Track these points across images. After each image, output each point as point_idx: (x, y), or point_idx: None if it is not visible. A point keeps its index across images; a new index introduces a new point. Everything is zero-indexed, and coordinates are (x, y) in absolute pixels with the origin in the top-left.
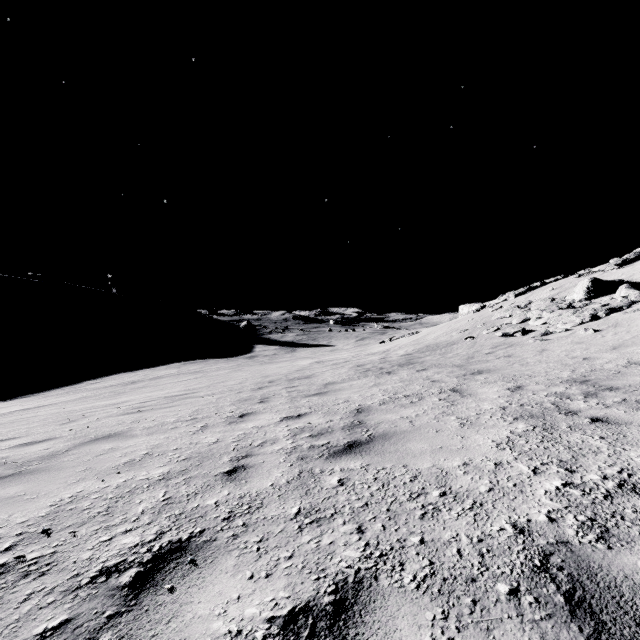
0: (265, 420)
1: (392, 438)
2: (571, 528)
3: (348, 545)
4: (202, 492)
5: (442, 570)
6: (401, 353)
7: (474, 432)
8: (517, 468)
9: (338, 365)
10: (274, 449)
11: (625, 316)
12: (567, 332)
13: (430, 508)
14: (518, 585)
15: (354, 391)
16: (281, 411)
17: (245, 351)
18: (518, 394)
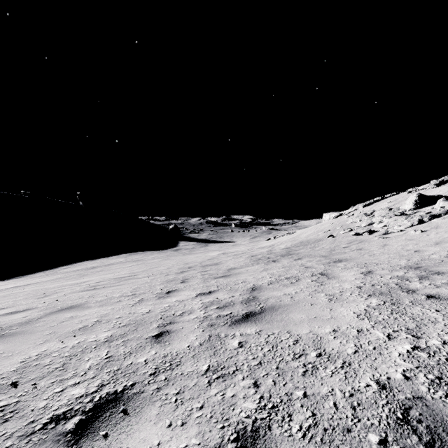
0: (185, 296)
1: (278, 310)
2: (423, 385)
3: (247, 397)
4: (135, 352)
5: (322, 421)
6: (282, 247)
7: (339, 305)
8: (375, 334)
9: (238, 255)
10: (191, 318)
11: (443, 220)
12: (401, 232)
13: (310, 366)
14: (386, 436)
15: (249, 274)
16: (196, 289)
17: (172, 246)
18: (369, 277)
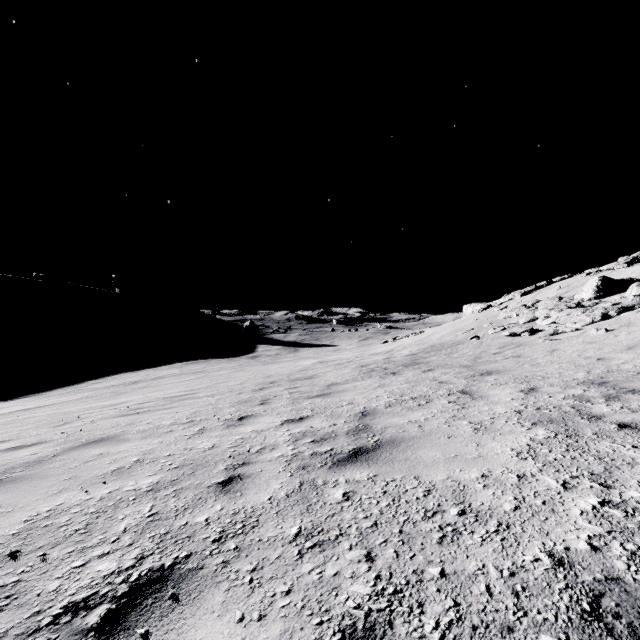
0: (265, 423)
1: (401, 445)
2: (620, 560)
3: (356, 577)
4: (192, 506)
5: (470, 614)
6: (405, 353)
7: (490, 439)
8: (544, 482)
9: (341, 365)
10: (273, 456)
11: (638, 315)
12: (577, 332)
13: (449, 530)
14: (567, 638)
15: (358, 392)
16: (282, 414)
17: (248, 351)
18: (533, 396)
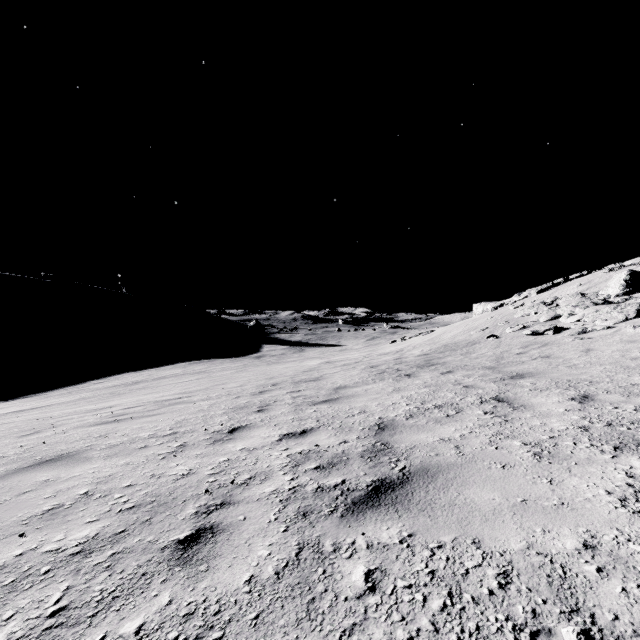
0: (260, 438)
1: (438, 477)
2: None
3: None
4: (126, 594)
5: None
6: (417, 353)
7: (564, 471)
8: None
9: (349, 366)
10: (264, 492)
11: None
12: (610, 330)
13: None
14: None
15: (371, 398)
16: (281, 425)
17: (253, 351)
18: (592, 407)
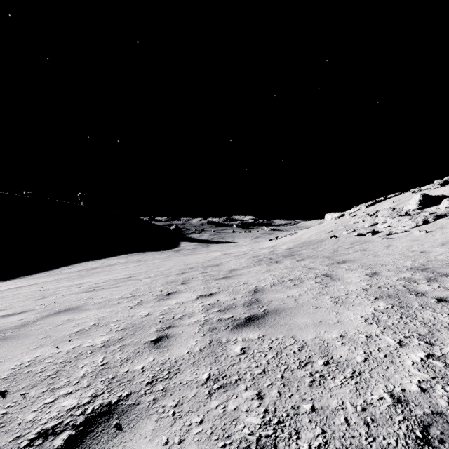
0: (185, 298)
1: (282, 313)
2: (442, 399)
3: (250, 411)
4: (132, 358)
5: (334, 439)
6: (284, 248)
7: (345, 309)
8: (385, 340)
9: (239, 256)
10: (191, 321)
11: (448, 221)
12: (406, 232)
13: (317, 376)
14: None
15: (251, 275)
16: (197, 291)
17: (173, 246)
18: (375, 279)
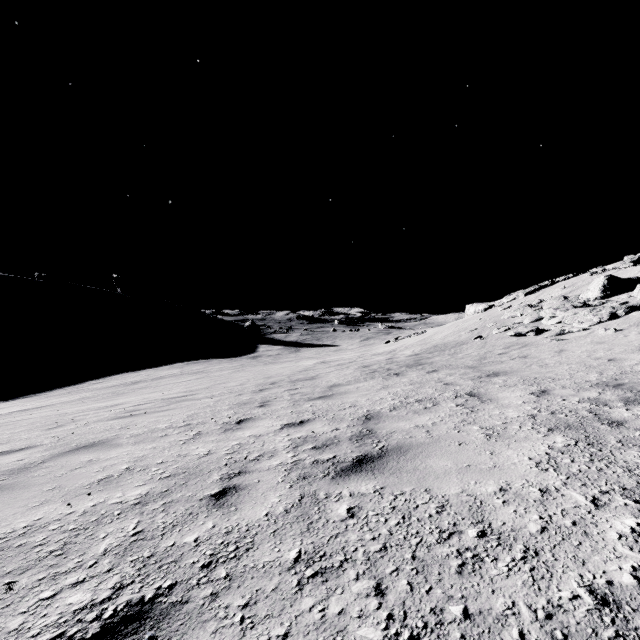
0: (264, 427)
1: (408, 452)
2: None
3: (364, 617)
4: (182, 523)
5: None
6: (408, 353)
7: (504, 446)
8: (570, 498)
9: (343, 366)
10: (272, 464)
11: None
12: (585, 331)
13: (468, 556)
14: None
15: (361, 394)
16: (282, 417)
17: (249, 351)
18: (545, 400)
